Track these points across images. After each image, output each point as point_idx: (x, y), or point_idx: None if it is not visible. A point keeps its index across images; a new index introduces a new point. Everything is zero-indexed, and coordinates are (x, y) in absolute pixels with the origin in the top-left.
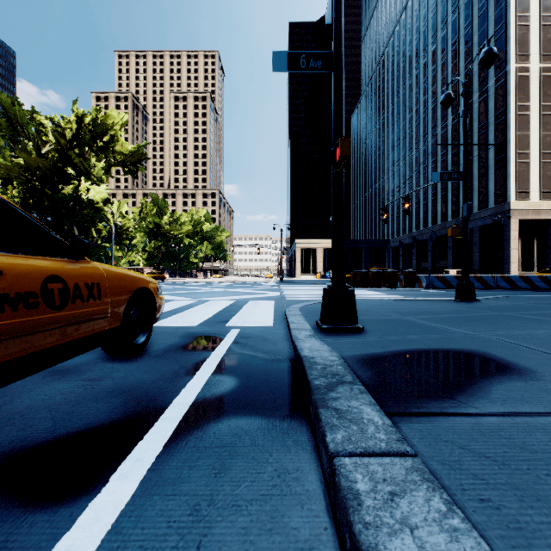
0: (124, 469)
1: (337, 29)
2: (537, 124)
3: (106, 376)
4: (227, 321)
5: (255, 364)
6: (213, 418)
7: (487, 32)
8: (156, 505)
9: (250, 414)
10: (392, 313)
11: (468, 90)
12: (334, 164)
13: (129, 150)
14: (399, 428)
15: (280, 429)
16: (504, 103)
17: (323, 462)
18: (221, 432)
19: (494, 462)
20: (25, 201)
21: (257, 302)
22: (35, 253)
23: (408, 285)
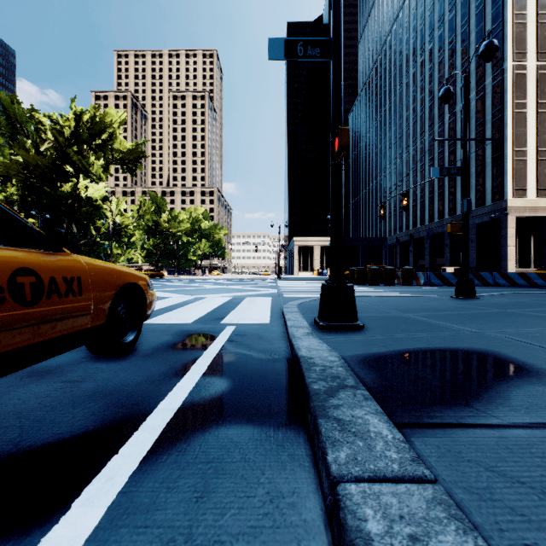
0: (90, 492)
1: (336, 15)
2: (534, 122)
3: (88, 378)
4: (223, 318)
5: (249, 364)
6: (199, 427)
7: (484, 30)
8: (122, 542)
9: (241, 422)
10: (391, 310)
11: (468, 84)
12: (333, 155)
13: (127, 147)
14: (412, 443)
15: (274, 440)
16: (502, 101)
17: (323, 485)
18: (208, 444)
19: (532, 490)
20: (24, 198)
21: (254, 299)
22: (4, 243)
23: (406, 282)
